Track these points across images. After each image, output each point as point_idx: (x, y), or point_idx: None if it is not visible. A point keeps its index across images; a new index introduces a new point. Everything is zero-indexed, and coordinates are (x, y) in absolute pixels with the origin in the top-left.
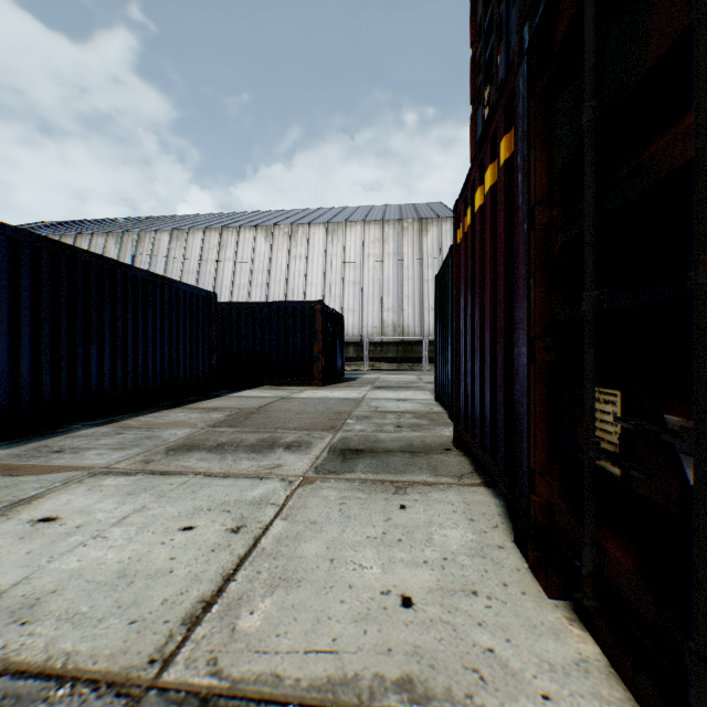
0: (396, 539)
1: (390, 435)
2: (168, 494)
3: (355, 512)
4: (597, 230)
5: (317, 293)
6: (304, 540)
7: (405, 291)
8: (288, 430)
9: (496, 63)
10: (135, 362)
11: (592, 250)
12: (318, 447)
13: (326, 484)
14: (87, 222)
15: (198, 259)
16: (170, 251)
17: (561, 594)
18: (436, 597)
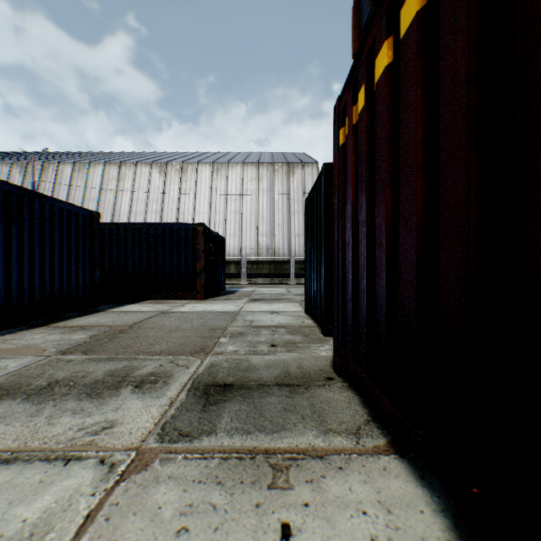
0: None
1: (264, 359)
2: None
3: None
4: None
5: (204, 220)
6: None
7: (276, 220)
8: (152, 355)
9: None
10: None
11: None
12: (178, 383)
13: (167, 467)
14: None
15: (99, 188)
16: (73, 180)
17: None
18: None
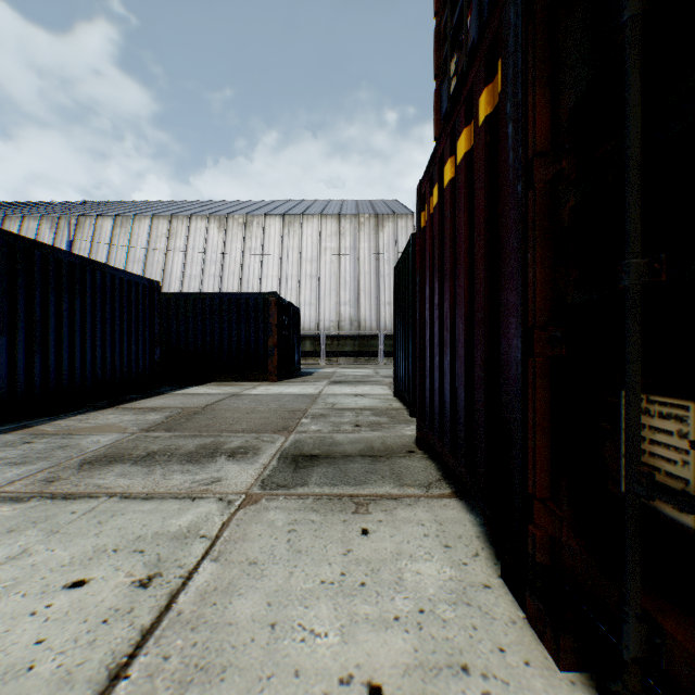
0: (358, 583)
1: (348, 436)
2: (65, 528)
3: (306, 542)
4: (641, 173)
5: (273, 286)
6: (238, 593)
7: (362, 285)
8: (235, 433)
9: (466, 24)
10: (58, 357)
11: (638, 200)
12: (267, 454)
13: (273, 503)
14: (19, 204)
15: (145, 247)
16: (114, 238)
17: (576, 664)
18: (416, 681)
